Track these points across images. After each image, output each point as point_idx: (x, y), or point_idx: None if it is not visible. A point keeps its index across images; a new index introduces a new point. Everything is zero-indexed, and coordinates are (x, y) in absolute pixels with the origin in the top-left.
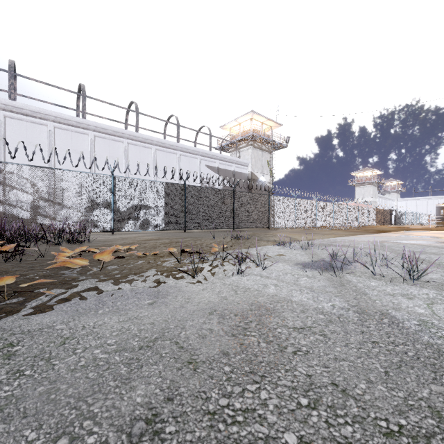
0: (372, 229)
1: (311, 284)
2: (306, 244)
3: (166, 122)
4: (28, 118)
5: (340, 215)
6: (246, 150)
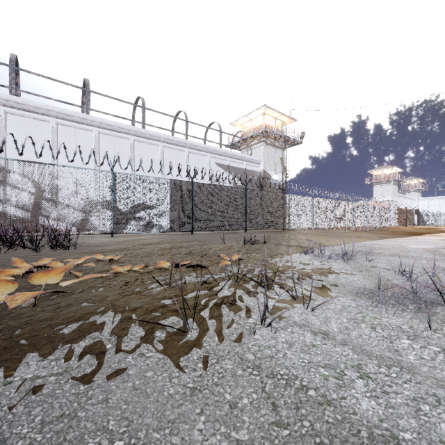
0: (400, 230)
1: (443, 370)
2: (341, 252)
3: (175, 118)
4: (29, 115)
5: (360, 215)
6: (258, 147)
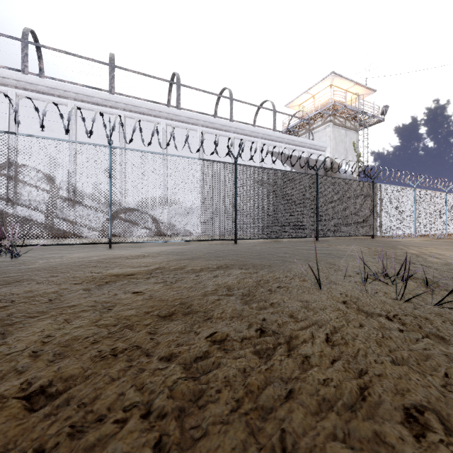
0: None
1: None
2: None
3: (217, 100)
4: (44, 97)
5: None
6: (323, 130)
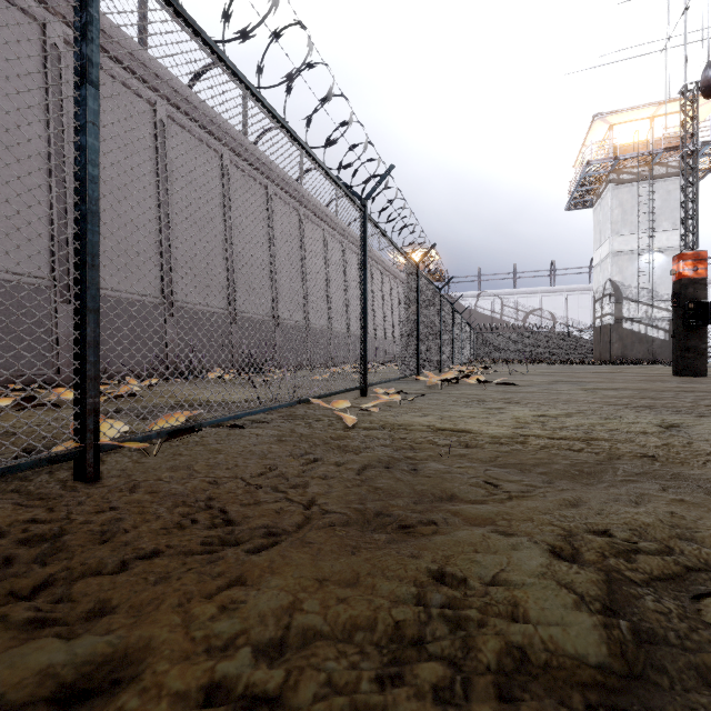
0: None
1: None
2: None
3: None
4: None
5: None
6: None
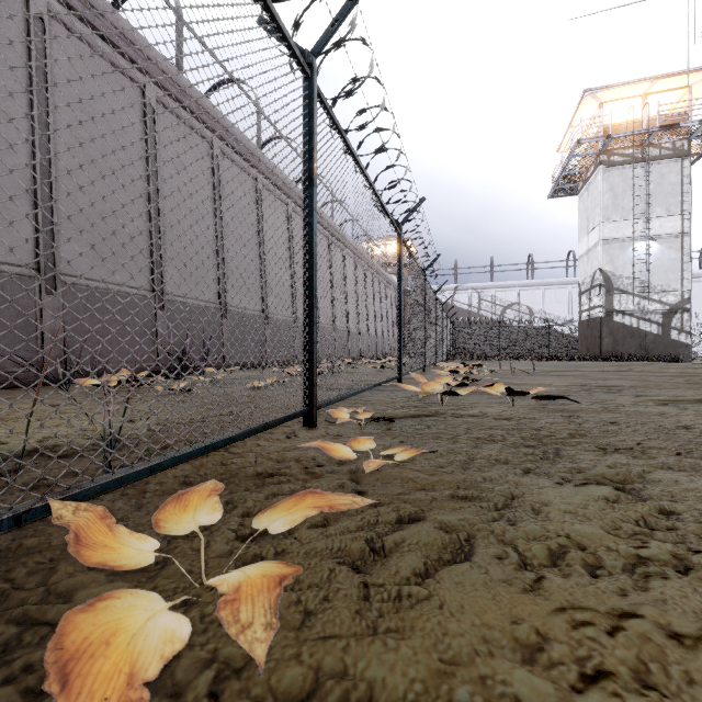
0: None
1: None
2: None
3: None
4: None
5: None
6: None
